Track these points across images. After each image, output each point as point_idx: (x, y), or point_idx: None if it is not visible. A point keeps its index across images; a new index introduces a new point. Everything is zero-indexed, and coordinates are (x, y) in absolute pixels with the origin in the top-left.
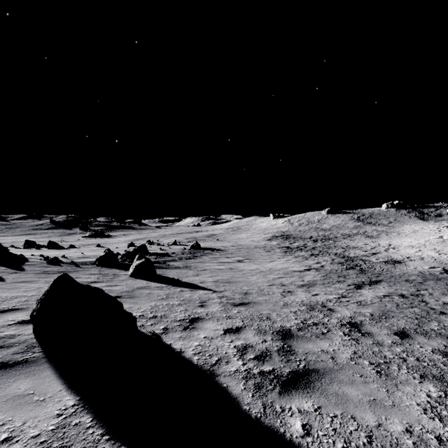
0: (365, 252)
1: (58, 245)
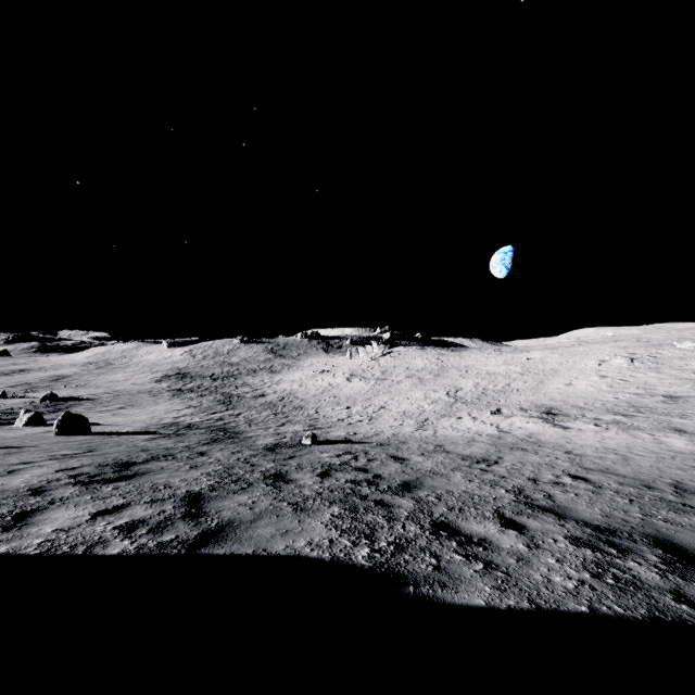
0: (251, 389)
1: None
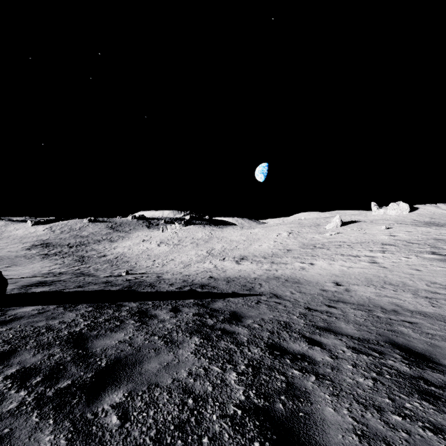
0: (97, 252)
1: None
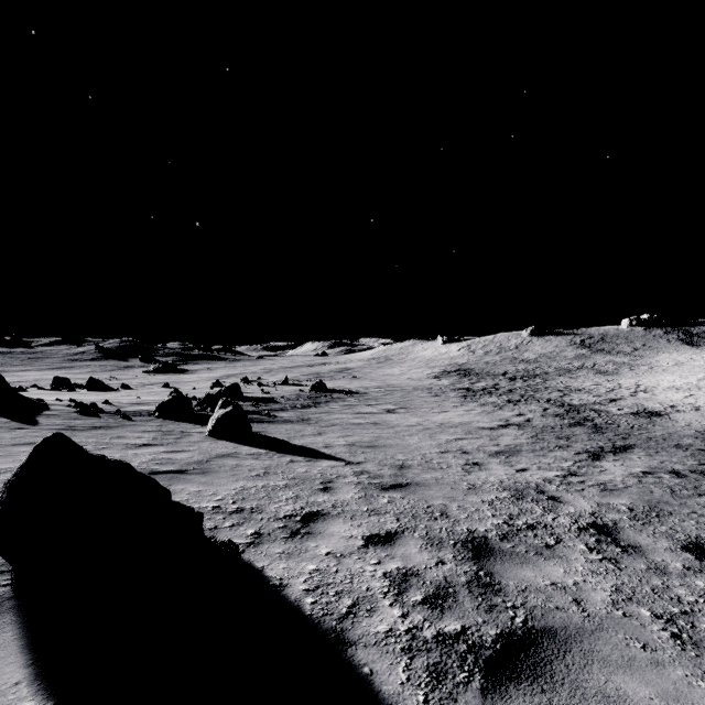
0: (598, 397)
1: (103, 384)
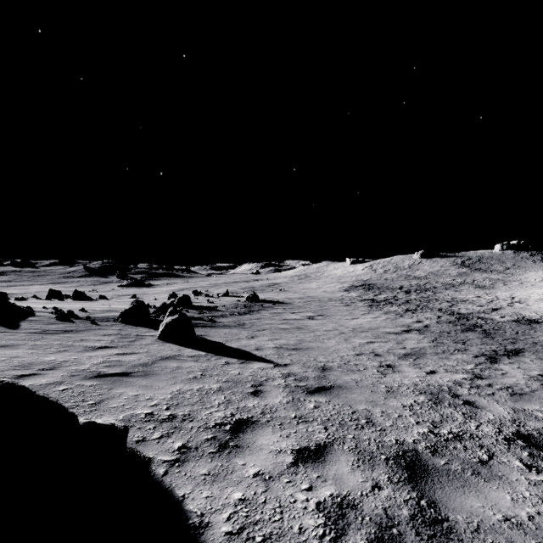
0: (481, 307)
1: (85, 295)
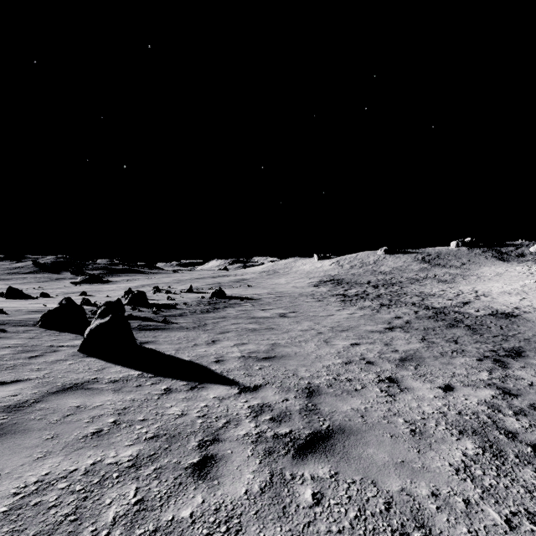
0: (451, 301)
1: (22, 293)
